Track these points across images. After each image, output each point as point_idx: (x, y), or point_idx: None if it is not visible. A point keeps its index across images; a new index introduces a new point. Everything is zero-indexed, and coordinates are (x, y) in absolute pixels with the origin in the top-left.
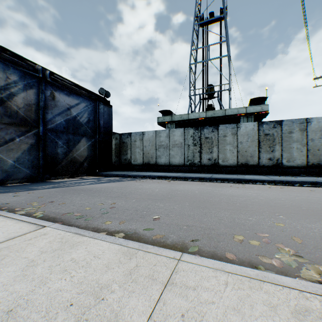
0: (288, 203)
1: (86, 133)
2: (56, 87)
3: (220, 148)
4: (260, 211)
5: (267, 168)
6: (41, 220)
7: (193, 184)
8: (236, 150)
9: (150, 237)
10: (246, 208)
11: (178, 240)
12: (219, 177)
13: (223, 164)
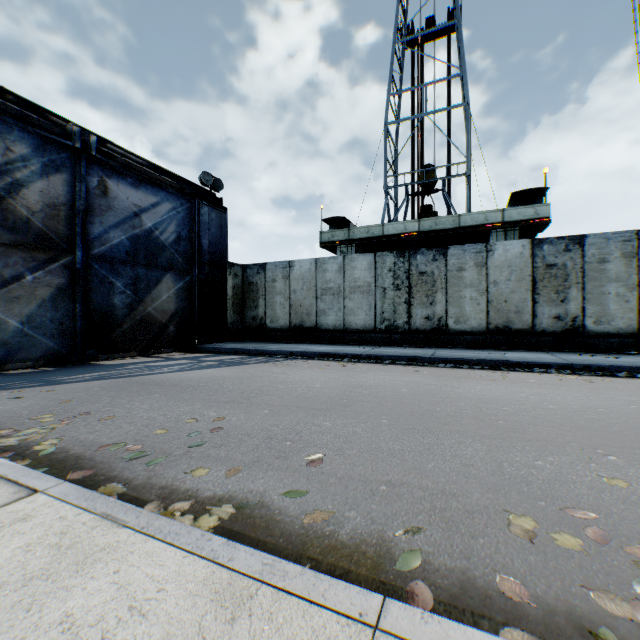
0: (617, 421)
1: (173, 263)
2: (111, 170)
3: (451, 294)
4: (558, 441)
5: (551, 337)
6: (33, 470)
7: (395, 373)
8: (484, 299)
9: (298, 517)
10: (523, 434)
11: (369, 530)
12: (449, 357)
13: (456, 329)
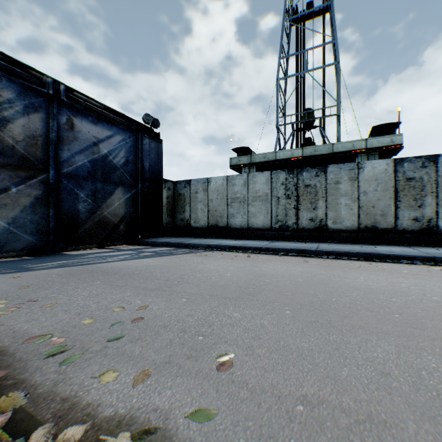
0: None
1: (122, 180)
2: (76, 111)
3: (330, 201)
4: None
5: (410, 235)
6: None
7: (289, 263)
8: (356, 205)
9: None
10: (424, 330)
11: None
12: (331, 250)
13: (334, 228)
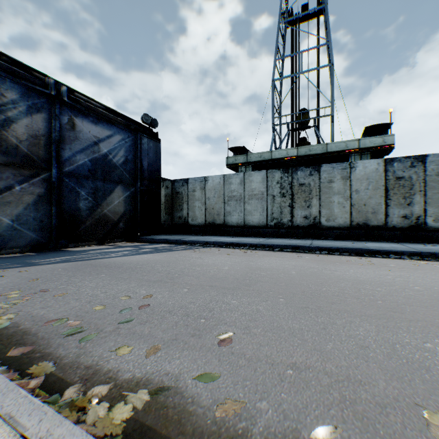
0: None
1: (122, 178)
2: (77, 111)
3: (323, 199)
4: (436, 322)
5: (400, 232)
6: None
7: (284, 258)
8: (348, 203)
9: (210, 409)
10: (403, 314)
11: (283, 429)
12: (324, 246)
13: (327, 225)
